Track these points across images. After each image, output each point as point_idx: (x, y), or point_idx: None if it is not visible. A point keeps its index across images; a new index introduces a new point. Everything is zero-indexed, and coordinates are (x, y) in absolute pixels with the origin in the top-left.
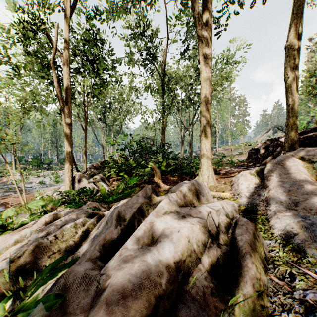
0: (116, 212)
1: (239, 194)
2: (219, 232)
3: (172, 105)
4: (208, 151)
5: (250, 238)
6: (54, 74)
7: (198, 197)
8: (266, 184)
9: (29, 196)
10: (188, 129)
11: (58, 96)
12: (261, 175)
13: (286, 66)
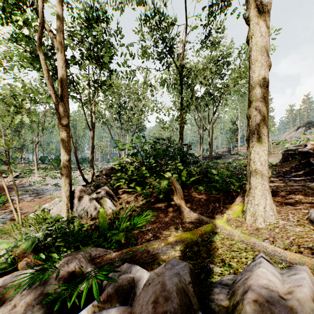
0: None
1: None
2: None
3: (191, 101)
4: (264, 166)
5: None
6: (44, 62)
7: None
8: None
9: (41, 200)
10: (208, 127)
11: (51, 91)
12: None
13: None
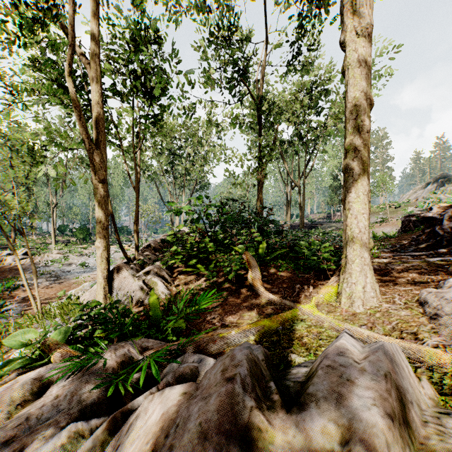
0: None
1: None
2: None
3: (274, 147)
4: (364, 233)
5: None
6: (75, 96)
7: (408, 423)
8: None
9: (63, 286)
10: (298, 184)
11: (83, 135)
12: None
13: None
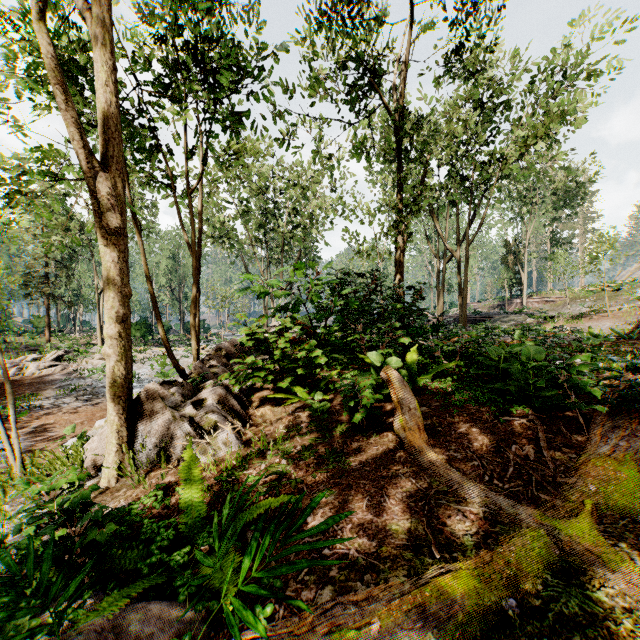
0: None
1: None
2: None
3: (424, 188)
4: None
5: None
6: (53, 63)
7: None
8: None
9: (97, 410)
10: (457, 254)
11: (75, 142)
12: None
13: None
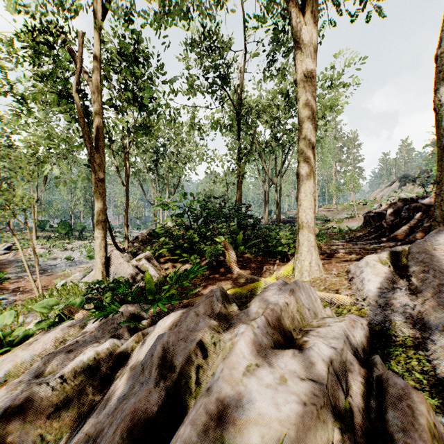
0: (159, 349)
1: (367, 299)
2: (350, 405)
3: (251, 149)
4: (311, 223)
5: (426, 443)
6: (78, 108)
7: (301, 314)
8: (416, 286)
9: (51, 278)
10: (275, 182)
11: (85, 140)
12: (398, 262)
13: (437, 87)
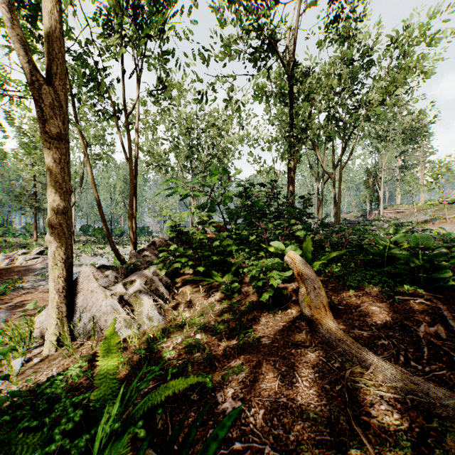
0: None
1: None
2: None
3: (311, 121)
4: None
5: None
6: None
7: None
8: None
9: None
10: (332, 176)
11: (17, 55)
12: None
13: None
